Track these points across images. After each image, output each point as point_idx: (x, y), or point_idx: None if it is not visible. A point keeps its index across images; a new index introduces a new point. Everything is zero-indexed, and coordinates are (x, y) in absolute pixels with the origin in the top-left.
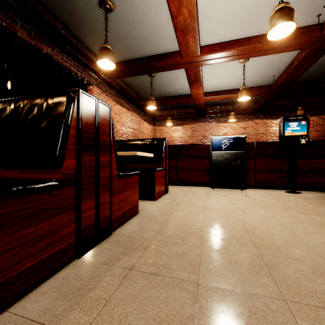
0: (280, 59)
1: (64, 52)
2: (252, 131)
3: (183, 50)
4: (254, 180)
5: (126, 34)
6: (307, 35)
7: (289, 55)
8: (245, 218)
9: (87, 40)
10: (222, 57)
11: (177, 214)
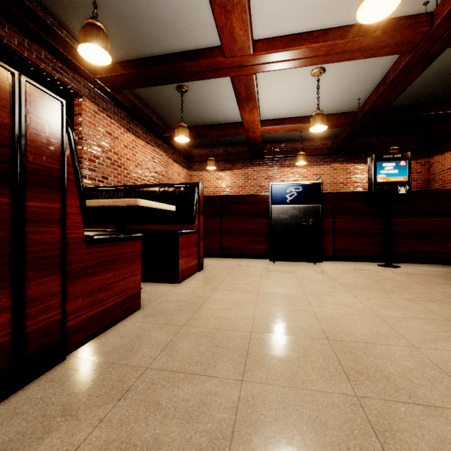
0: (369, 73)
1: (24, 33)
2: (329, 179)
3: (225, 42)
4: (332, 248)
5: (136, 14)
6: (411, 30)
7: (381, 67)
8: (323, 311)
9: (70, 21)
10: (287, 59)
11: (209, 308)
